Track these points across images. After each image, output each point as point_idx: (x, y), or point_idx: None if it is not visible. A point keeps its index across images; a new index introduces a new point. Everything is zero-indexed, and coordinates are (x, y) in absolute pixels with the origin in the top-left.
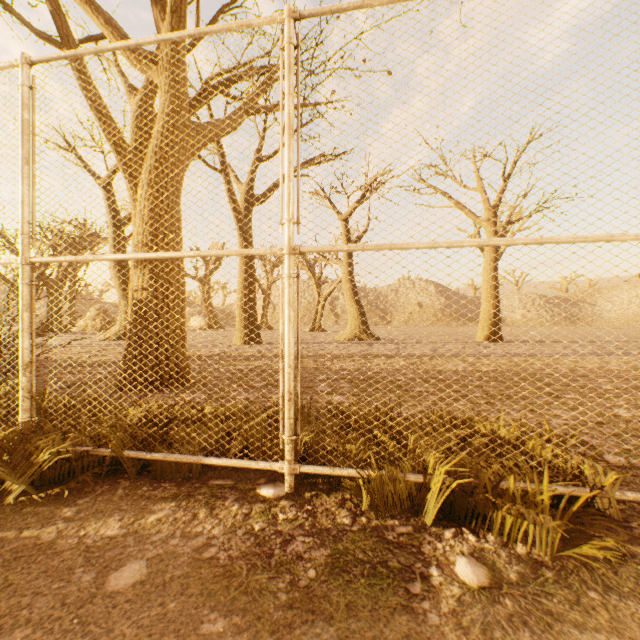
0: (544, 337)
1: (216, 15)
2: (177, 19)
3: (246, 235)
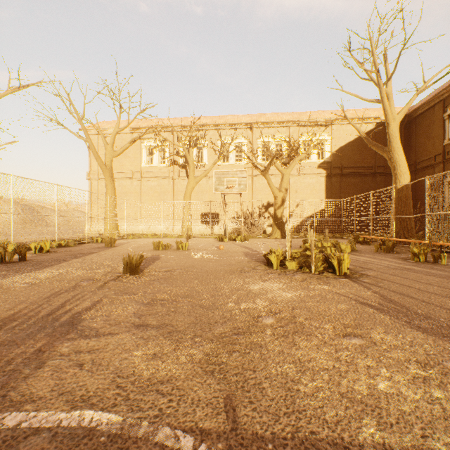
0: None
1: None
2: None
3: None
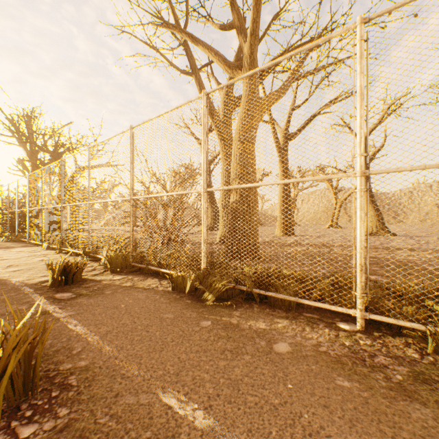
0: None
1: (269, 23)
2: (253, 38)
3: (284, 162)
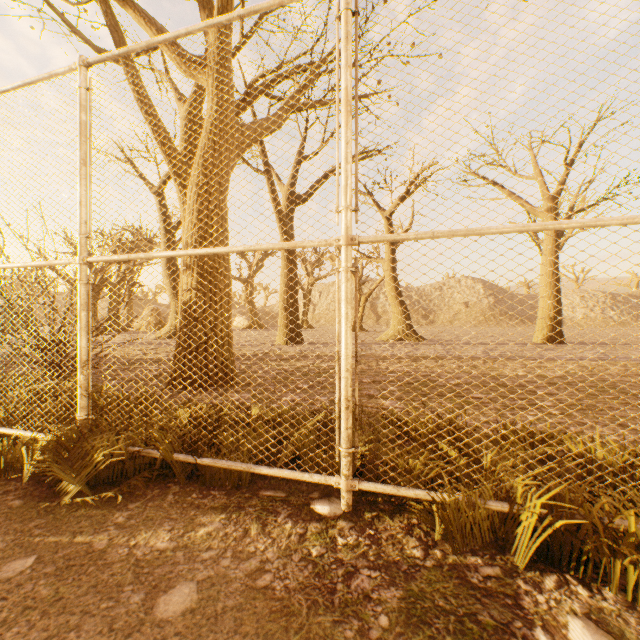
0: (614, 339)
1: (260, 17)
2: None
3: (288, 235)
